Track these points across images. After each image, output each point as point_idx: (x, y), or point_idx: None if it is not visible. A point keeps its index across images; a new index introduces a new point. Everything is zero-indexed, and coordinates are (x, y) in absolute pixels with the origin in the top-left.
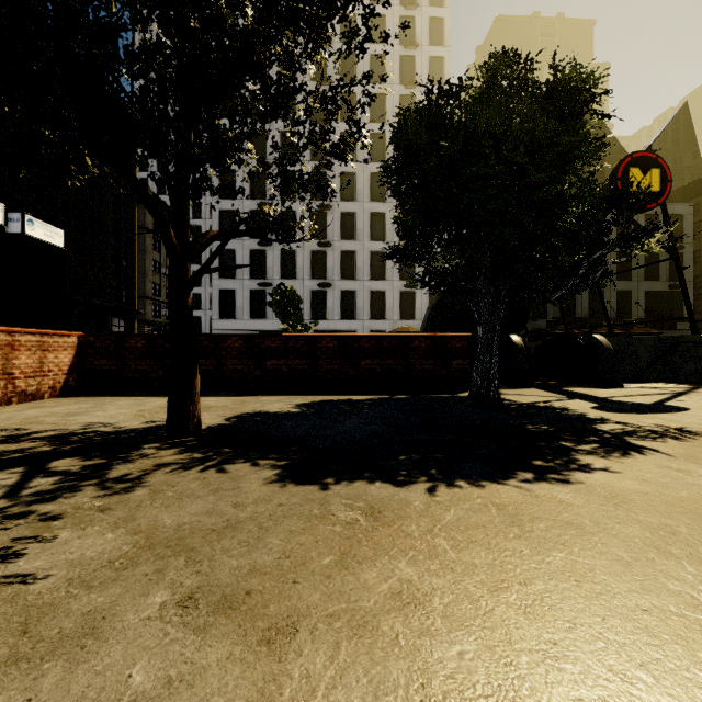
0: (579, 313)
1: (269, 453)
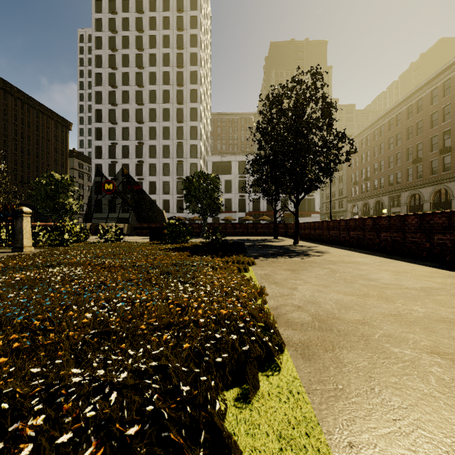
0: (262, 209)
1: None
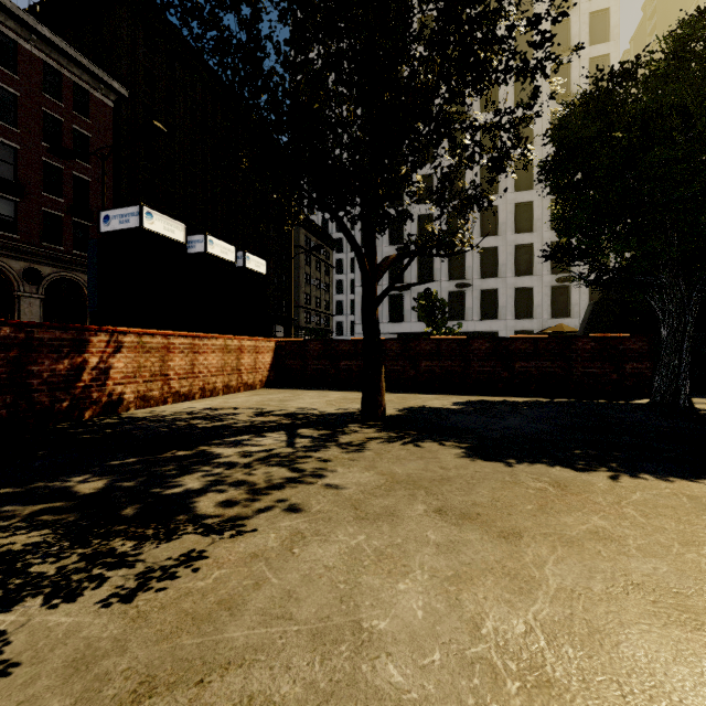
0: None
1: (449, 438)
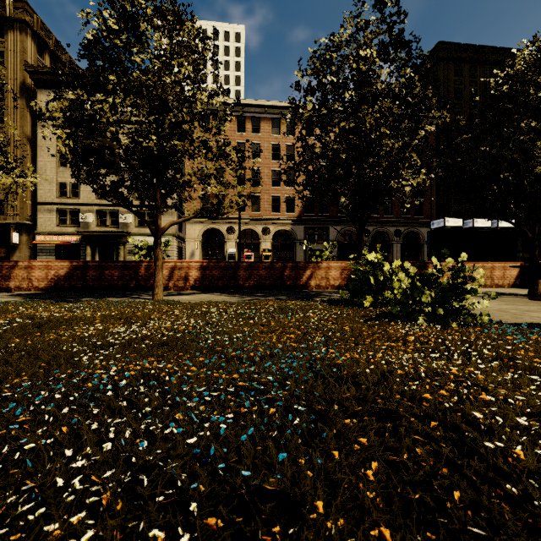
0: None
1: None
